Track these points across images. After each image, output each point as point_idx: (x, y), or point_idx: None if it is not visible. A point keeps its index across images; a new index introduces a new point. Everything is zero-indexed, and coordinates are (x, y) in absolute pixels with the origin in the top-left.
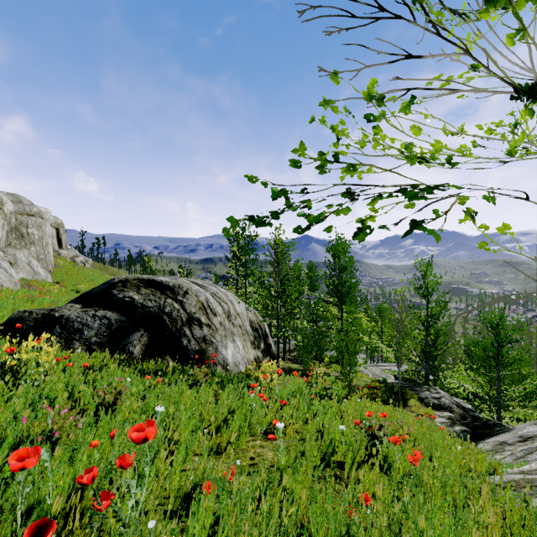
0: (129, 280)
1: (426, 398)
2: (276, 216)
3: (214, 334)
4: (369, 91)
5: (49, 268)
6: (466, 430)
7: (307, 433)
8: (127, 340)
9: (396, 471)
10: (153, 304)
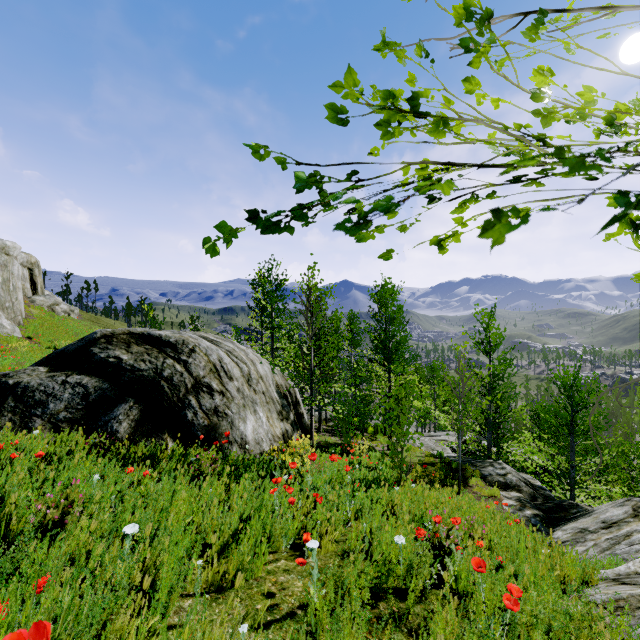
0: (116, 335)
1: (490, 476)
2: (301, 214)
3: (229, 404)
4: (466, 2)
5: (18, 320)
6: (538, 514)
7: (350, 544)
8: (109, 414)
9: (477, 604)
10: (148, 365)
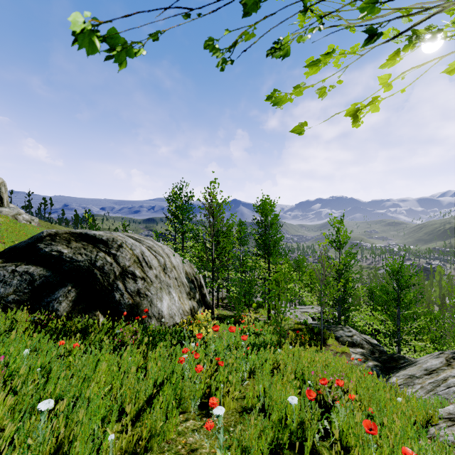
0: (59, 234)
1: (341, 337)
2: None
3: (149, 287)
4: None
5: None
6: (377, 364)
7: (248, 401)
8: (51, 296)
9: None
10: (84, 257)
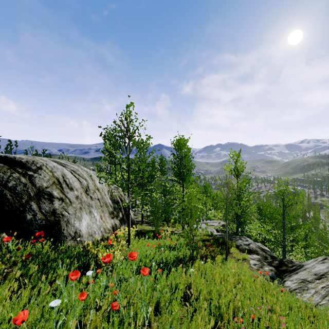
0: None
1: (240, 245)
2: None
3: (67, 207)
4: None
5: None
6: (272, 269)
7: None
8: None
9: None
10: None
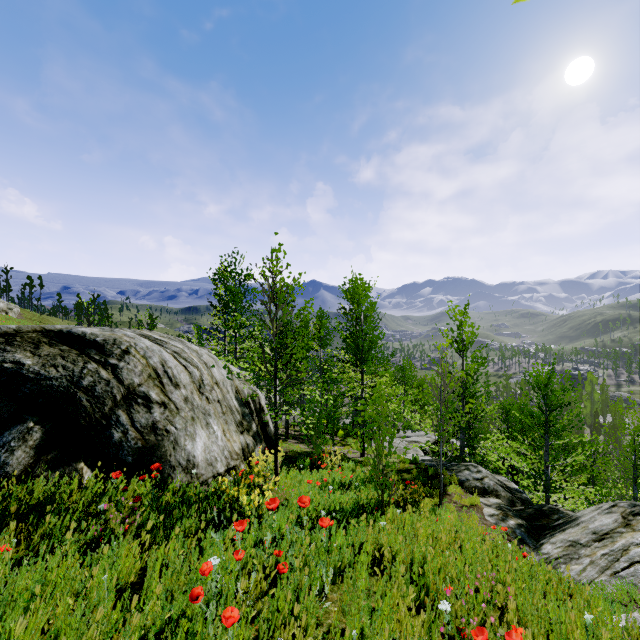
0: (22, 333)
1: (467, 481)
2: None
3: (172, 418)
4: None
5: None
6: (521, 523)
7: None
8: None
9: None
10: (60, 372)
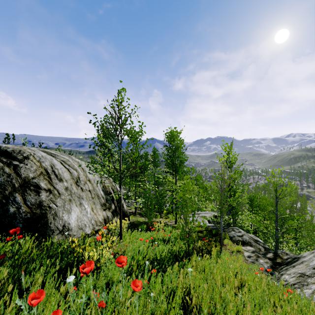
0: None
1: (234, 237)
2: None
3: (55, 199)
4: None
5: None
6: (267, 261)
7: None
8: None
9: None
10: None
